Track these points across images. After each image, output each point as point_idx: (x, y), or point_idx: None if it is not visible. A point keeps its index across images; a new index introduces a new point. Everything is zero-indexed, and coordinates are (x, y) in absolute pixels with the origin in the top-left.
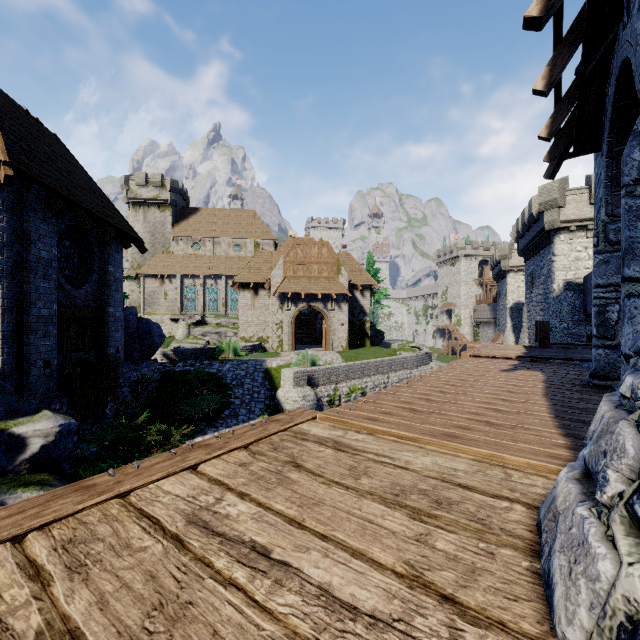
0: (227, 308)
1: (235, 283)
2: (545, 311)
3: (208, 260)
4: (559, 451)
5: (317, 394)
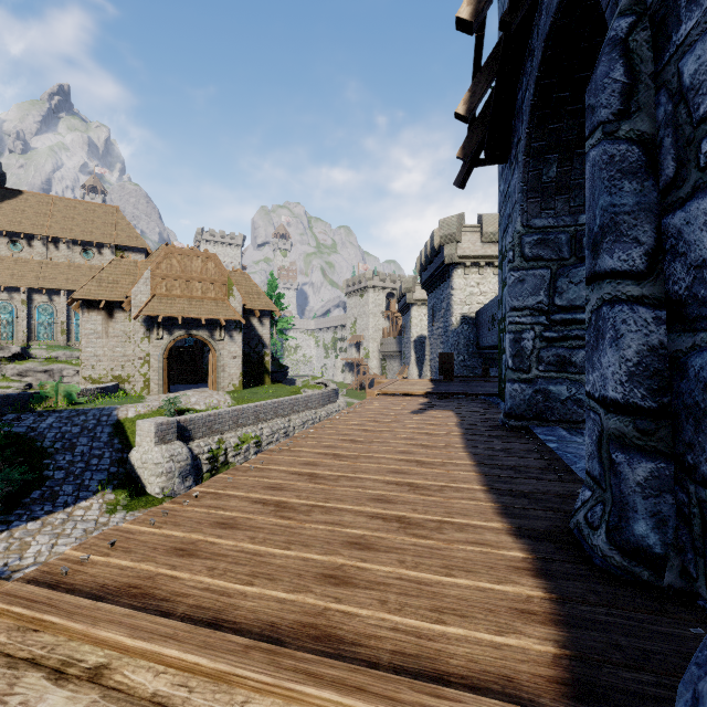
0: (70, 336)
1: (75, 300)
2: (445, 344)
3: (37, 267)
4: (524, 587)
5: (193, 450)
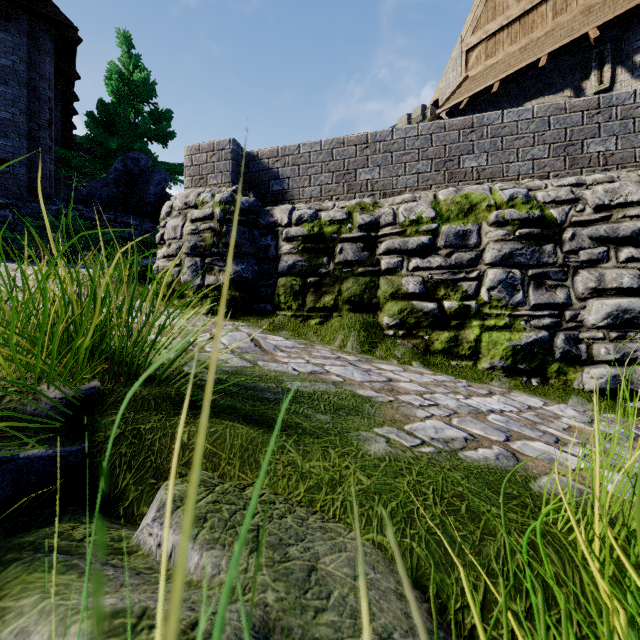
0: None
1: None
2: None
3: None
4: None
5: (267, 216)
